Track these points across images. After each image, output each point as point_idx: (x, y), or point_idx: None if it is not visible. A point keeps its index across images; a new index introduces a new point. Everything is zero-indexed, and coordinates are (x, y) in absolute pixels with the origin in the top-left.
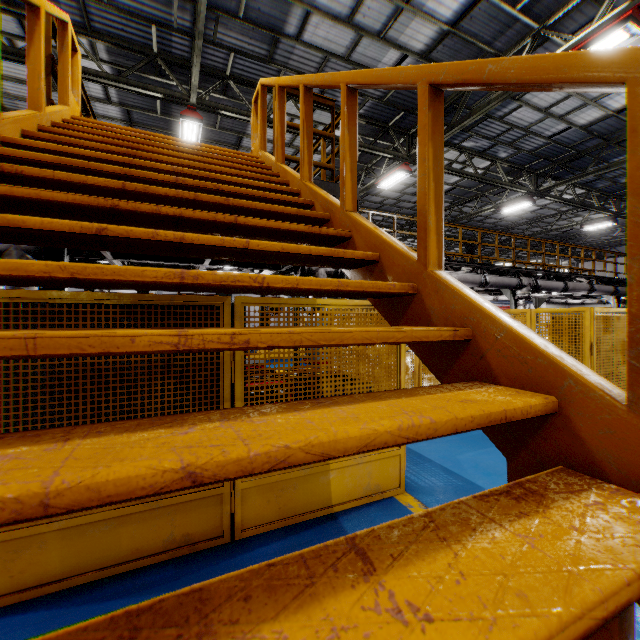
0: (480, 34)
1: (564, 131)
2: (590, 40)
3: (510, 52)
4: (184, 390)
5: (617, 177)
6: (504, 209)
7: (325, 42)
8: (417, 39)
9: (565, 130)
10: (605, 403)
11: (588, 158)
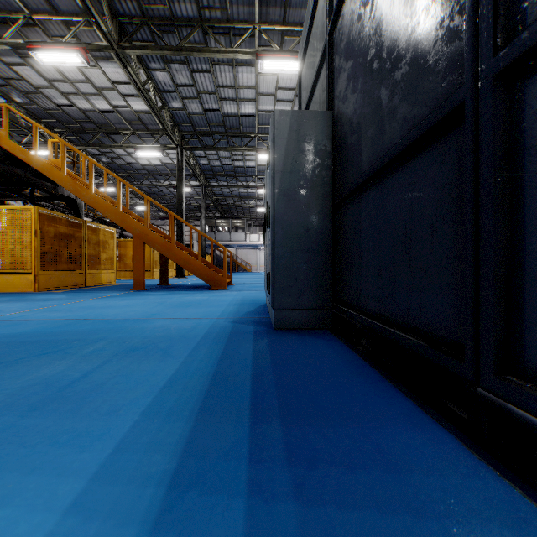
0: (111, 119)
1: (135, 163)
2: (151, 150)
3: (121, 131)
4: (77, 243)
5: (152, 188)
6: (101, 188)
7: (27, 75)
8: (82, 105)
9: (135, 163)
10: (168, 235)
11: (142, 176)
